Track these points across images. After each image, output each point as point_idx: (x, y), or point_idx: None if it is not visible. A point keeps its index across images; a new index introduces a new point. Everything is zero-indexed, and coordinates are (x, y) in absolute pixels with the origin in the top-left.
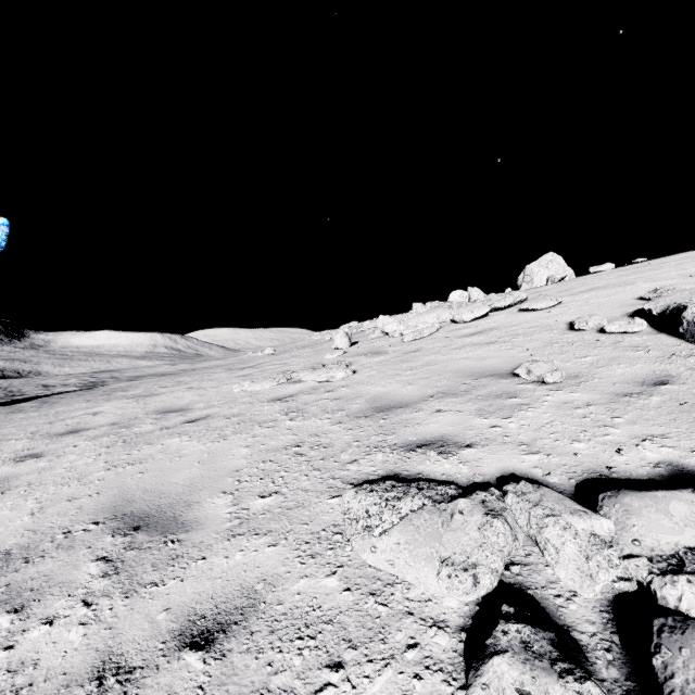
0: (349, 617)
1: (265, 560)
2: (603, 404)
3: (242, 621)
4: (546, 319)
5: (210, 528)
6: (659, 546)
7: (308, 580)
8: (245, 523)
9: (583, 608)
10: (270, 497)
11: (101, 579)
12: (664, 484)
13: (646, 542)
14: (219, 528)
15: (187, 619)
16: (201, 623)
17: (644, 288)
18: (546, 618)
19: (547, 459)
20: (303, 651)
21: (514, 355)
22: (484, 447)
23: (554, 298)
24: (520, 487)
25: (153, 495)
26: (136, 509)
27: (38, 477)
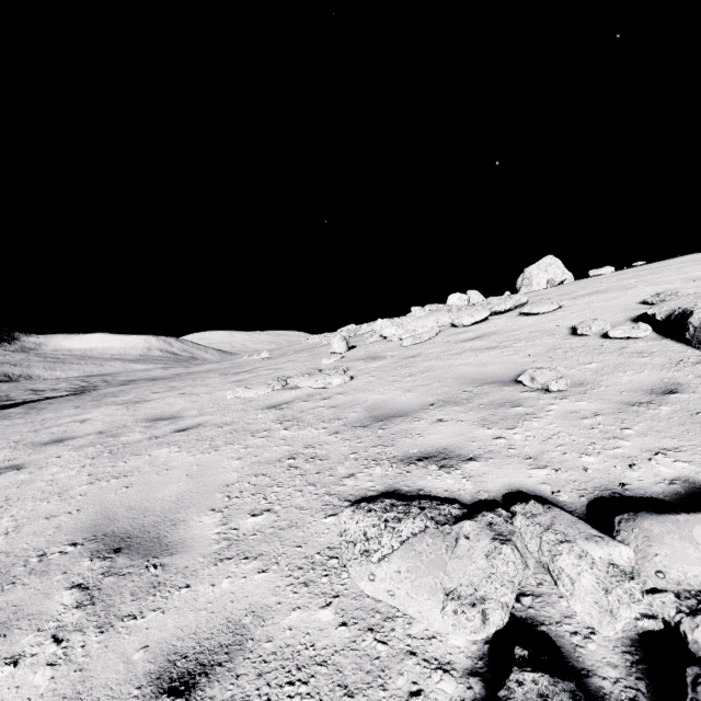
0: (345, 657)
1: (254, 589)
2: (611, 414)
3: (227, 662)
4: (548, 324)
5: (196, 550)
6: (686, 580)
7: (301, 612)
8: (234, 546)
9: (603, 648)
10: (262, 516)
11: (75, 610)
12: (681, 504)
13: (671, 574)
14: (206, 551)
15: (166, 659)
16: (181, 664)
17: (646, 292)
18: (563, 660)
19: (556, 475)
20: (294, 699)
21: (516, 361)
22: (489, 461)
23: (555, 301)
24: (529, 507)
25: (137, 513)
26: (118, 529)
27: (17, 491)
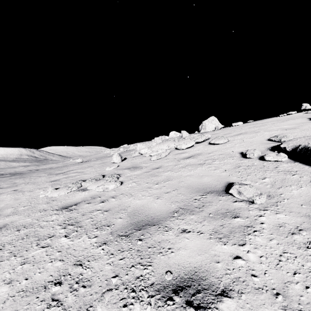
0: None
1: None
2: (310, 229)
3: None
4: (226, 150)
5: None
6: None
7: None
8: None
9: None
10: None
11: None
12: None
13: None
14: None
15: None
16: None
17: (266, 134)
18: None
19: None
20: None
21: (219, 174)
22: (241, 298)
23: (226, 138)
24: None
25: None
26: None
27: None
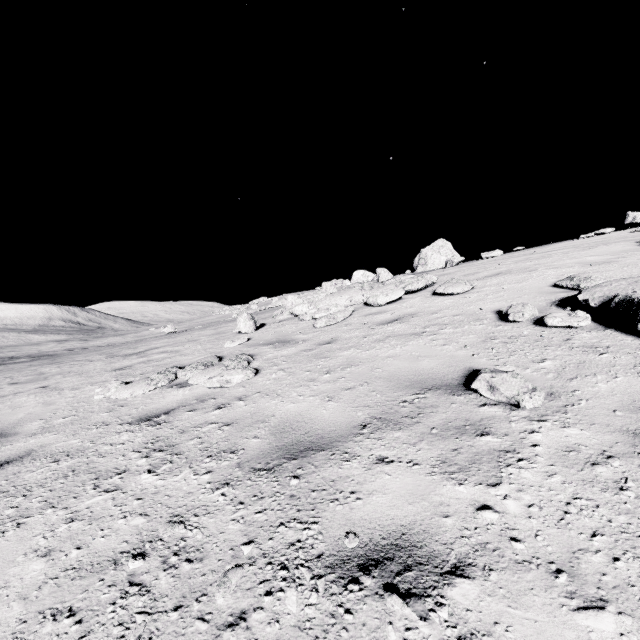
0: None
1: None
2: (629, 456)
3: None
4: (468, 306)
5: None
6: None
7: None
8: None
9: None
10: None
11: None
12: None
13: None
14: None
15: None
16: None
17: (551, 275)
18: None
19: (638, 636)
20: None
21: (452, 354)
22: (490, 578)
23: (468, 282)
24: None
25: None
26: None
27: None
